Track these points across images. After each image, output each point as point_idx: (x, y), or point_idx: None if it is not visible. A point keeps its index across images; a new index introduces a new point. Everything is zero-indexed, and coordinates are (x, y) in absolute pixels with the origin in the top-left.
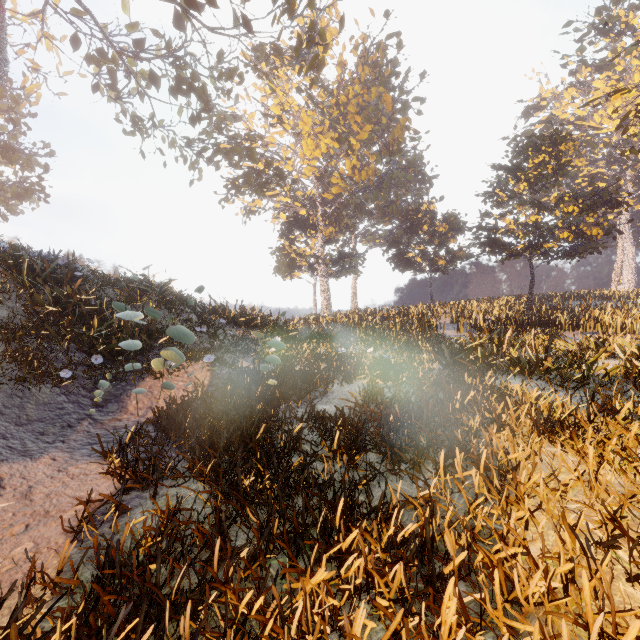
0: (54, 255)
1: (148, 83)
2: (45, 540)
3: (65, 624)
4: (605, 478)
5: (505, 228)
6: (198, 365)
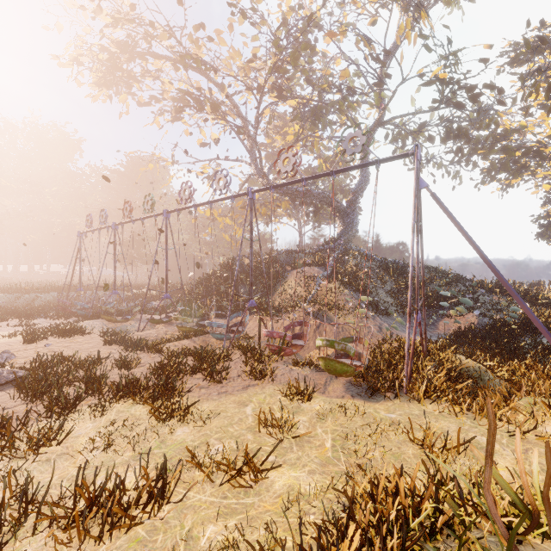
0: (395, 260)
1: (425, 139)
2: None
3: None
4: None
5: None
6: (470, 315)
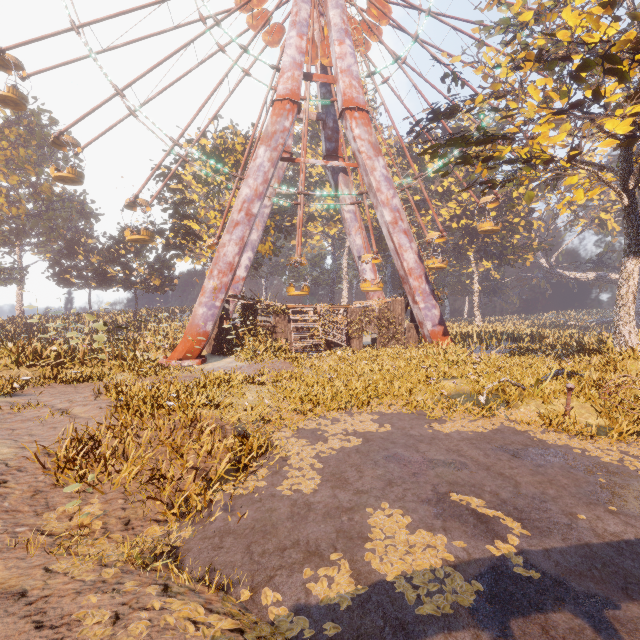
0: None
1: None
2: None
3: None
4: None
5: (112, 274)
6: None
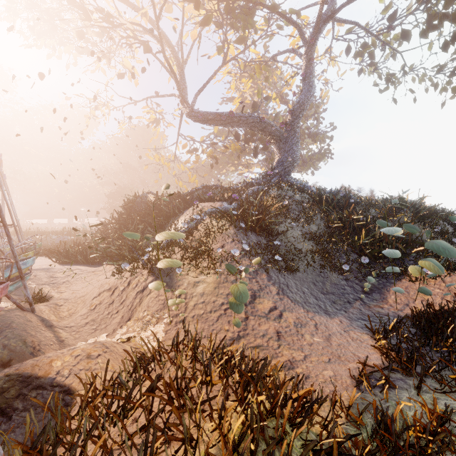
0: (337, 191)
1: (399, 42)
2: (339, 375)
3: (358, 453)
4: None
5: None
6: None
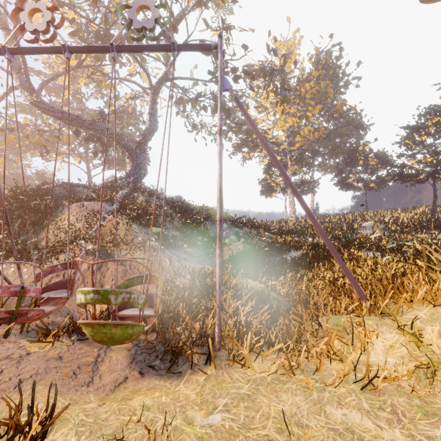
0: (180, 200)
1: (200, 108)
2: None
3: None
4: (347, 265)
5: (410, 166)
6: (237, 243)
